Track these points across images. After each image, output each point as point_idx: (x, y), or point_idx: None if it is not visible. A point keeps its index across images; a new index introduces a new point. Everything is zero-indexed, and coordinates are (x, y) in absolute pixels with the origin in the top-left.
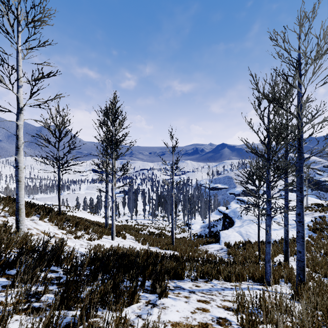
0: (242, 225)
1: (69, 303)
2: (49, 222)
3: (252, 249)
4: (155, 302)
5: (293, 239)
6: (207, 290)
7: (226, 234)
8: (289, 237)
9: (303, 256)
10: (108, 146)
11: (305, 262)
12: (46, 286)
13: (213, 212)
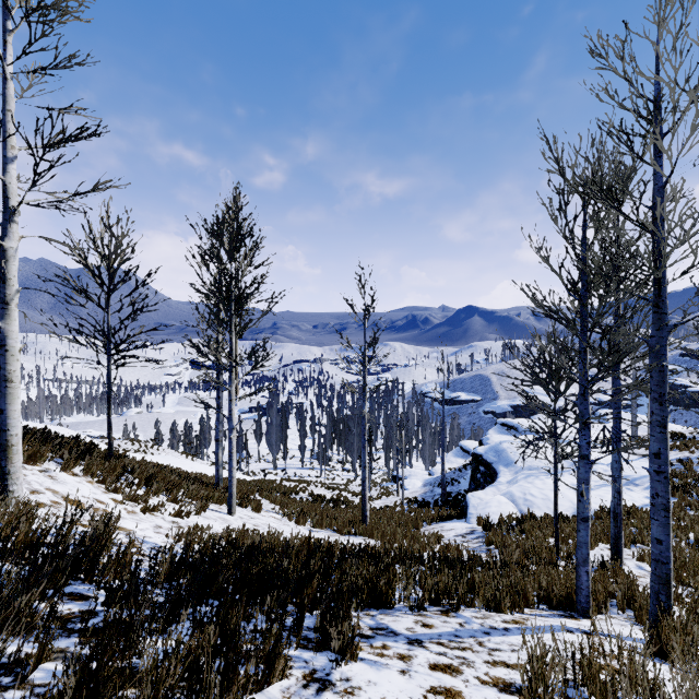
0: (514, 480)
1: (103, 690)
2: (84, 475)
3: (540, 533)
4: (326, 674)
5: (627, 510)
6: (451, 637)
7: (480, 500)
8: None
9: (667, 551)
10: (221, 304)
11: (671, 565)
12: (46, 642)
13: (450, 453)
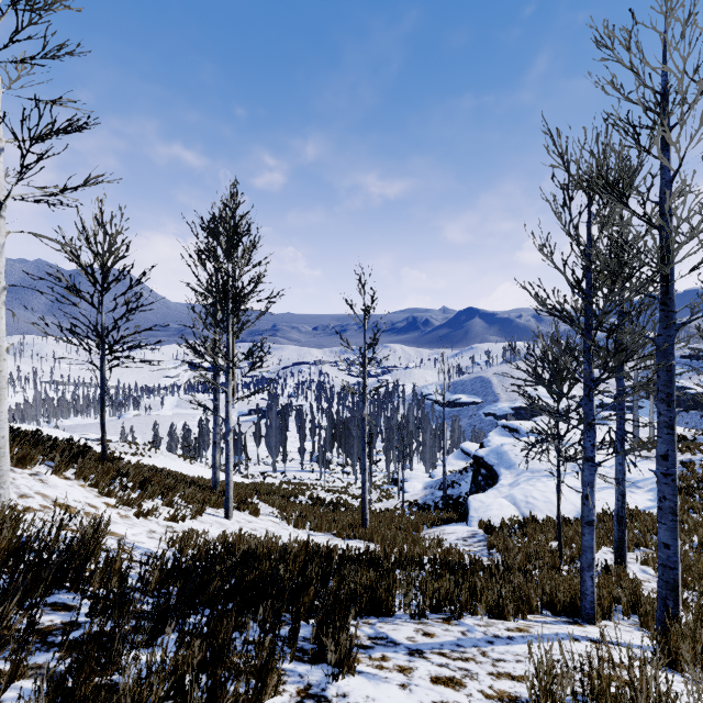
0: (515, 483)
1: None
2: (76, 478)
3: (542, 537)
4: (322, 690)
5: (629, 512)
6: (453, 646)
7: (481, 503)
8: None
9: (675, 556)
10: (218, 303)
11: (678, 570)
12: (21, 658)
13: (451, 455)
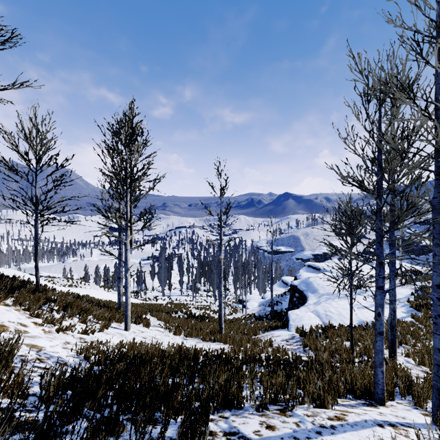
0: (318, 302)
1: None
2: (13, 305)
3: (339, 339)
4: None
5: None
6: (291, 439)
7: (297, 316)
8: (385, 318)
9: None
10: (119, 181)
11: None
12: None
13: (275, 284)
